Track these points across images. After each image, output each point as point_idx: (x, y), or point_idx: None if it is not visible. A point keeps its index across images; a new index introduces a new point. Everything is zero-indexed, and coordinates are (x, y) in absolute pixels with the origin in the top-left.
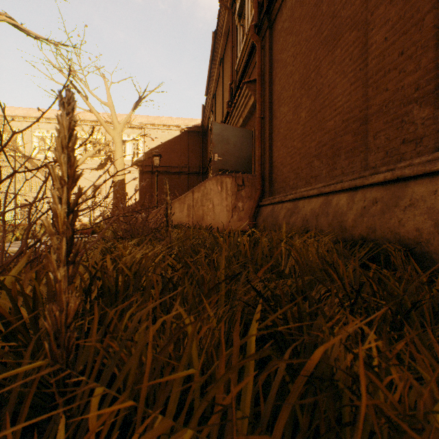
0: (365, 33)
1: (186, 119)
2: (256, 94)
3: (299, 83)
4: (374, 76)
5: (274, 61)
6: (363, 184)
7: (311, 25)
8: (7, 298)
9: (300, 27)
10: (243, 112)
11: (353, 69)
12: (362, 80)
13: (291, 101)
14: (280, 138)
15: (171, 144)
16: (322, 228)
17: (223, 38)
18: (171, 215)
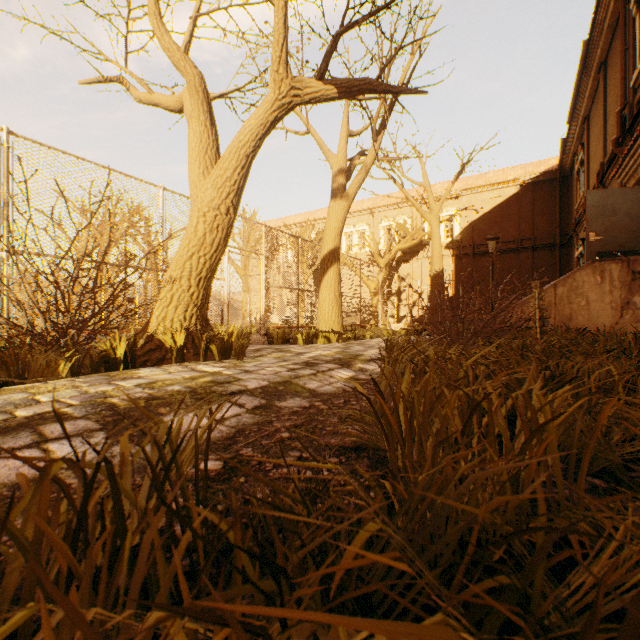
0: None
1: (528, 165)
2: None
3: None
4: None
5: None
6: None
7: None
8: (495, 350)
9: None
10: None
11: None
12: None
13: None
14: None
15: (503, 209)
16: None
17: (605, 35)
18: (547, 317)
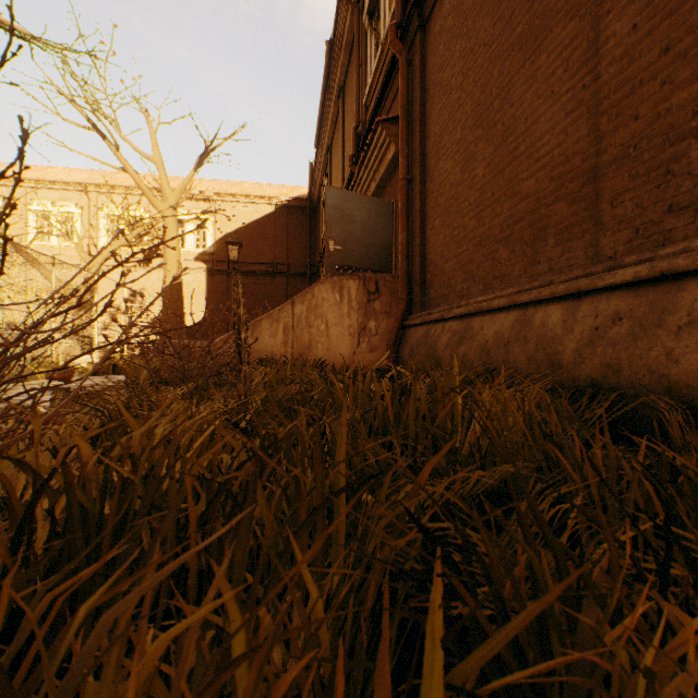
0: (593, 23)
1: (283, 187)
2: (398, 141)
3: (472, 118)
4: (611, 95)
5: (428, 84)
6: (594, 286)
7: (493, 17)
8: None
9: (475, 24)
10: (376, 172)
11: (571, 87)
12: (588, 105)
13: (459, 149)
14: (440, 212)
15: (260, 227)
16: (517, 364)
17: (345, 54)
18: (246, 341)
